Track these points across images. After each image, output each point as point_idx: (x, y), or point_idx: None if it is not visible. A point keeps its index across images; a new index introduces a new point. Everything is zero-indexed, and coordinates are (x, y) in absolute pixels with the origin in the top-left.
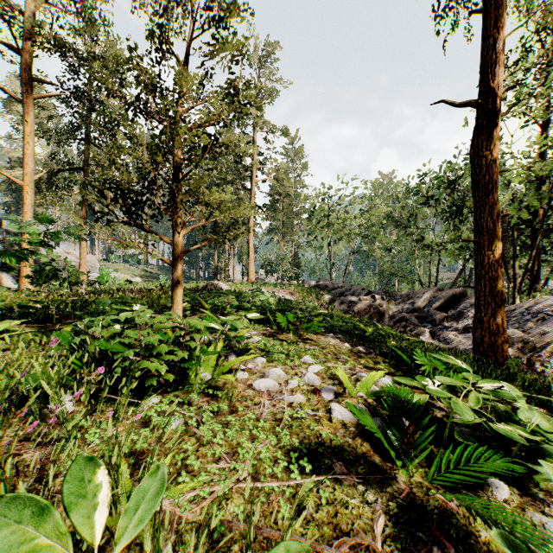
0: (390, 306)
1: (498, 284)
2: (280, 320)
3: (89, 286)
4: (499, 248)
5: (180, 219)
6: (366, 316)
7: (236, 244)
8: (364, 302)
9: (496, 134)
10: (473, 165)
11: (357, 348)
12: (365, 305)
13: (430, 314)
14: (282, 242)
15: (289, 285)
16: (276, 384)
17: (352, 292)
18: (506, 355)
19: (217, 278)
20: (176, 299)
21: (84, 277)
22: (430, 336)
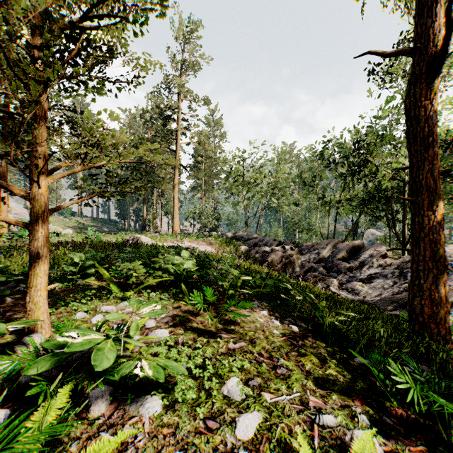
0: (298, 256)
1: (440, 248)
2: (194, 301)
3: (9, 239)
4: (440, 208)
5: (41, 161)
6: (279, 266)
7: (163, 200)
8: (276, 253)
9: (436, 81)
10: (408, 116)
11: (288, 326)
12: (277, 255)
13: (335, 265)
14: (203, 198)
15: (210, 236)
16: None
17: (264, 243)
18: (448, 327)
19: (145, 229)
20: (35, 281)
21: (5, 230)
22: (339, 286)
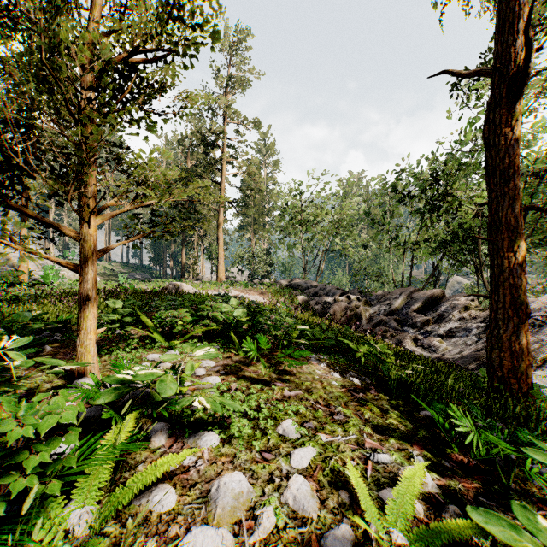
0: (366, 307)
1: (521, 294)
2: (246, 349)
3: (30, 287)
4: (522, 249)
5: (90, 201)
6: (343, 319)
7: (205, 241)
8: (340, 304)
9: (518, 106)
10: (486, 146)
11: (349, 379)
12: (341, 307)
13: (410, 317)
14: (253, 239)
15: (261, 284)
16: (227, 545)
17: (326, 292)
18: (531, 382)
19: (185, 276)
20: (85, 324)
21: (25, 277)
22: (413, 342)
